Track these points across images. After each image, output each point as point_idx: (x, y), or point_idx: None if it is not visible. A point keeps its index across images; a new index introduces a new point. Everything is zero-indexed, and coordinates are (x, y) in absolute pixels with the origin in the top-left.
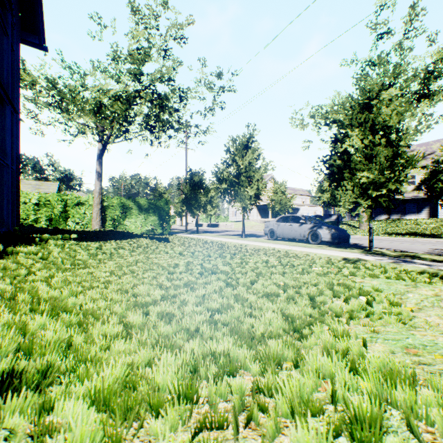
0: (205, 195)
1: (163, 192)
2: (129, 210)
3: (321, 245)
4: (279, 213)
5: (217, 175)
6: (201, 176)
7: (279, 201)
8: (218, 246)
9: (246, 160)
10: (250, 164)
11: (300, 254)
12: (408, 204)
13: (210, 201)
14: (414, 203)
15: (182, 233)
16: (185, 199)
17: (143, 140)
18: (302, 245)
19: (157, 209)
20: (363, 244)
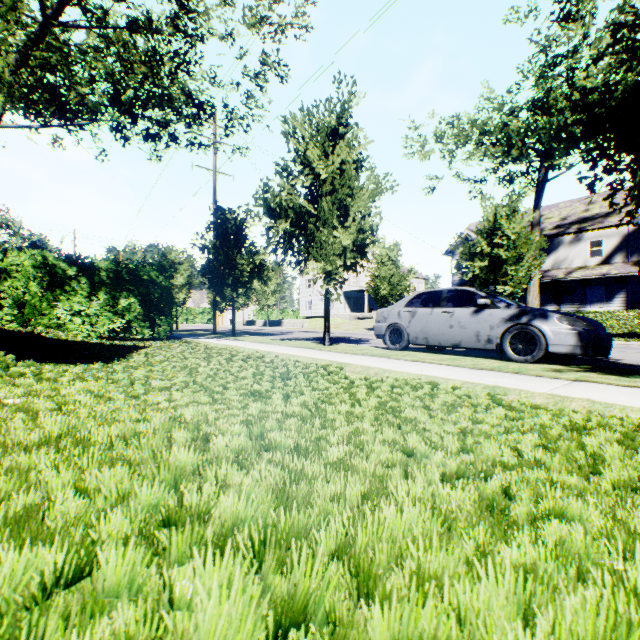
0: (248, 259)
1: (177, 261)
2: (67, 282)
3: (546, 364)
4: (387, 300)
5: (267, 200)
6: (240, 221)
7: (388, 279)
8: (253, 374)
9: (335, 163)
10: (342, 174)
11: (581, 415)
12: (591, 287)
13: (260, 273)
14: (601, 286)
15: (202, 336)
16: (207, 265)
17: (95, 120)
18: (497, 365)
19: (139, 283)
20: (619, 359)
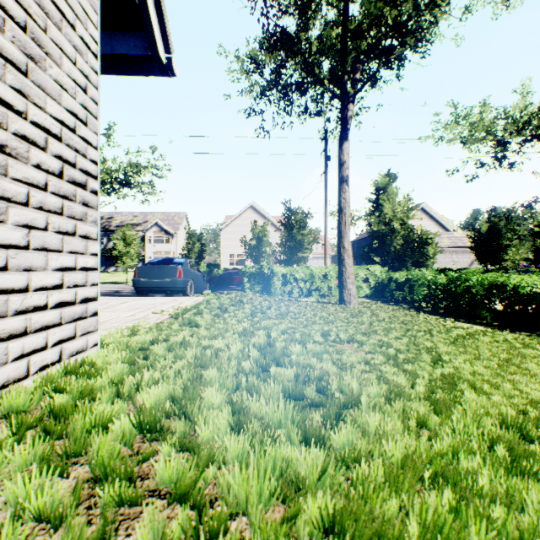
0: None
1: None
2: None
3: None
4: None
5: None
6: None
7: None
8: None
9: None
10: None
11: None
12: None
13: None
14: None
15: None
16: None
17: None
18: None
19: None
20: None
